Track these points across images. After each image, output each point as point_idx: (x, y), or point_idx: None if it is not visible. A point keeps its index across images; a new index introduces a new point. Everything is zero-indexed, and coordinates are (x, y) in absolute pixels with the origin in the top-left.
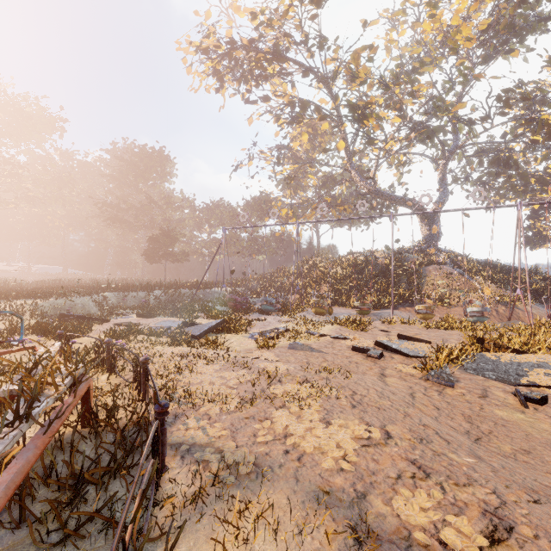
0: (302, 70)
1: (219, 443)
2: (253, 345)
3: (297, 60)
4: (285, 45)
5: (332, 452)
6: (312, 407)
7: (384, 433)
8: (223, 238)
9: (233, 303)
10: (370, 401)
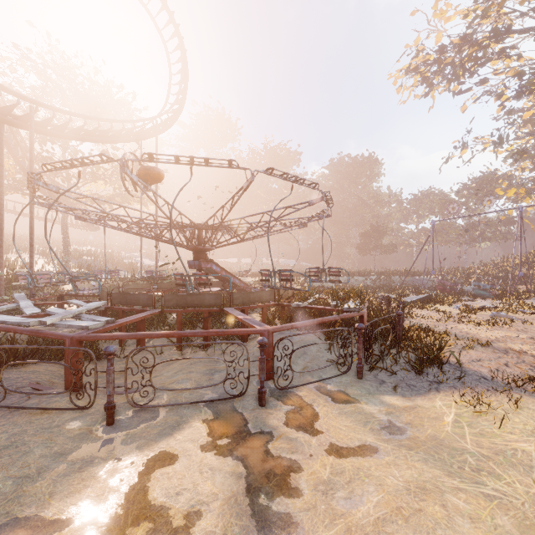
0: (533, 34)
1: (426, 325)
2: (456, 311)
3: (525, 28)
4: (505, 24)
5: (487, 335)
6: (485, 327)
7: (529, 338)
8: (431, 230)
9: (442, 287)
10: (534, 332)
